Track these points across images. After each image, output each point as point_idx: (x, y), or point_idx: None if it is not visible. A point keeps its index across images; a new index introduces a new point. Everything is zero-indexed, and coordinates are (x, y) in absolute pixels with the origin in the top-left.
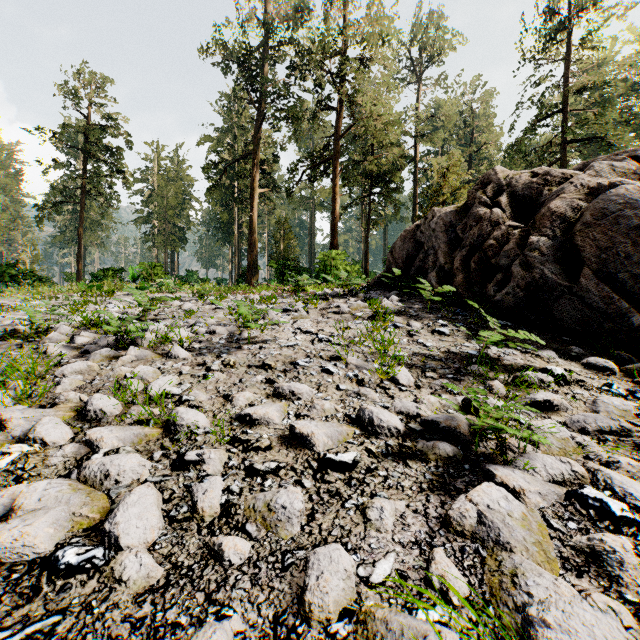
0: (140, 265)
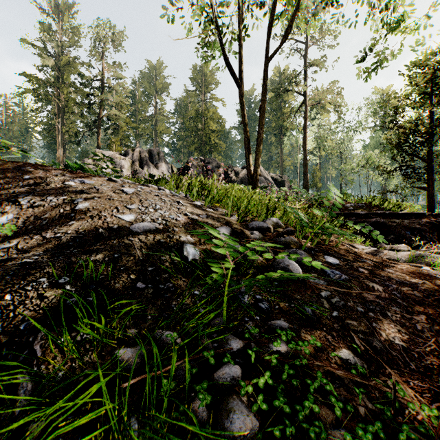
0: None
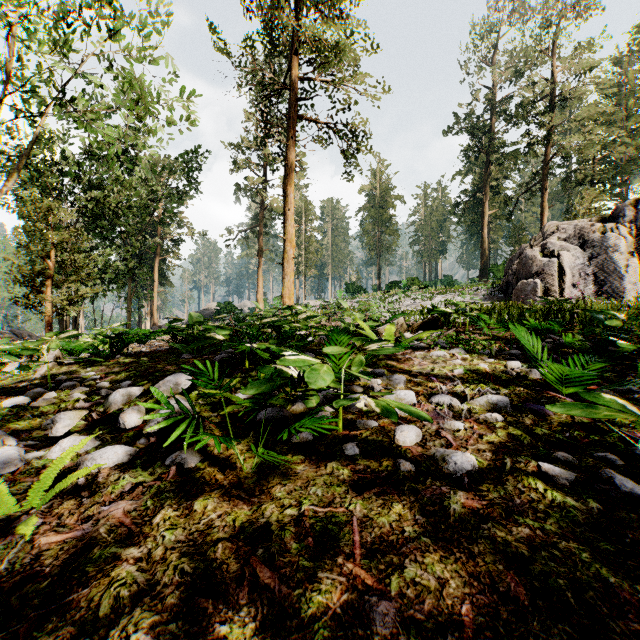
0: (407, 279)
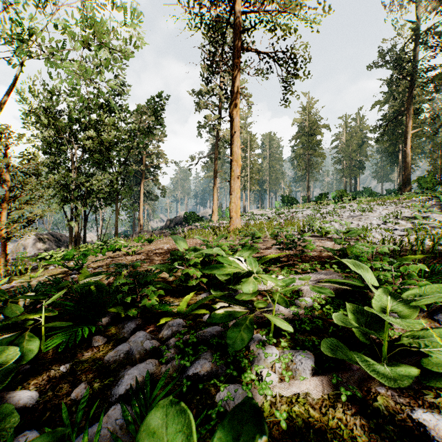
0: (336, 191)
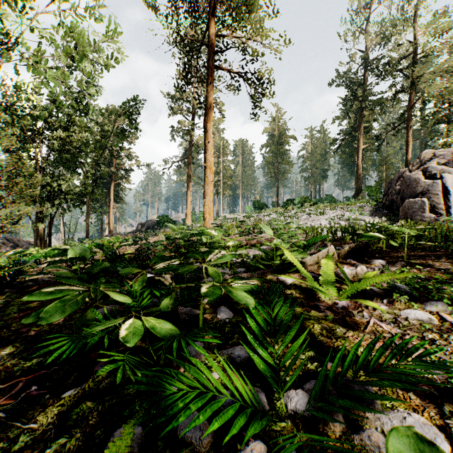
0: (300, 198)
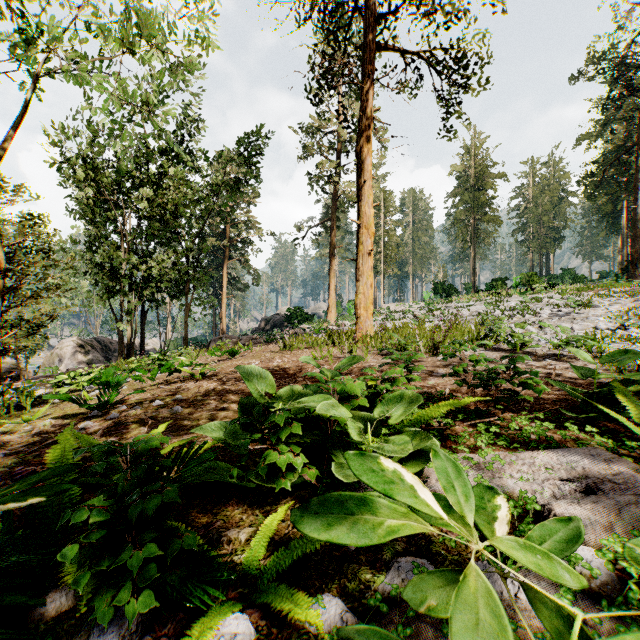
0: (520, 275)
